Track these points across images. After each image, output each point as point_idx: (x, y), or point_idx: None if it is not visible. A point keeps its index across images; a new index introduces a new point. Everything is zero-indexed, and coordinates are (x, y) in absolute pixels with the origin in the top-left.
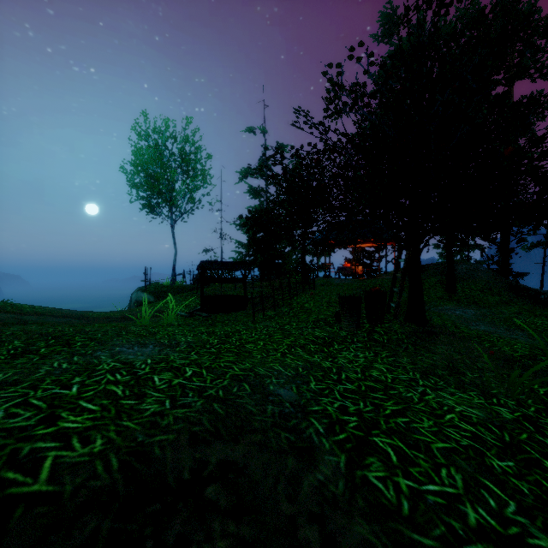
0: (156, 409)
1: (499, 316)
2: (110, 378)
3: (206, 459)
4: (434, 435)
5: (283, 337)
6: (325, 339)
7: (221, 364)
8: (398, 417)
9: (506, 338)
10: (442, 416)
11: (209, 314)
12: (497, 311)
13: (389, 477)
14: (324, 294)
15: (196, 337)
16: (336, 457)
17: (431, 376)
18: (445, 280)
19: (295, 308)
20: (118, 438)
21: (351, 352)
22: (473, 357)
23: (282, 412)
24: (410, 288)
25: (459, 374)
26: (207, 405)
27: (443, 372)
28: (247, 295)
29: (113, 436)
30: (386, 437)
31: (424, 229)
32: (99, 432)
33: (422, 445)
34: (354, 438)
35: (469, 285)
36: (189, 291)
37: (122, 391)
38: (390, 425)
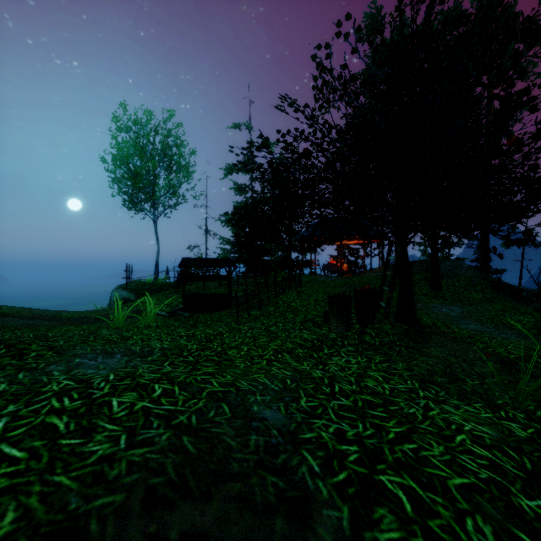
0: (105, 451)
1: (485, 314)
2: (55, 405)
3: (164, 534)
4: (448, 466)
5: (269, 341)
6: (314, 342)
7: (198, 377)
8: (404, 443)
9: (498, 338)
10: (452, 438)
11: (191, 314)
12: (483, 308)
13: (405, 539)
14: (310, 293)
15: (173, 342)
16: (337, 511)
17: (430, 385)
18: (430, 277)
19: (282, 307)
20: (40, 508)
21: (342, 357)
22: (470, 360)
23: (269, 443)
24: (400, 286)
25: (459, 381)
26: (175, 439)
27: (443, 380)
28: (232, 293)
29: (34, 503)
30: (394, 475)
31: (413, 226)
32: (15, 498)
33: (437, 483)
34: (357, 479)
35: (453, 282)
36: (172, 289)
37: (66, 425)
38: (397, 456)
